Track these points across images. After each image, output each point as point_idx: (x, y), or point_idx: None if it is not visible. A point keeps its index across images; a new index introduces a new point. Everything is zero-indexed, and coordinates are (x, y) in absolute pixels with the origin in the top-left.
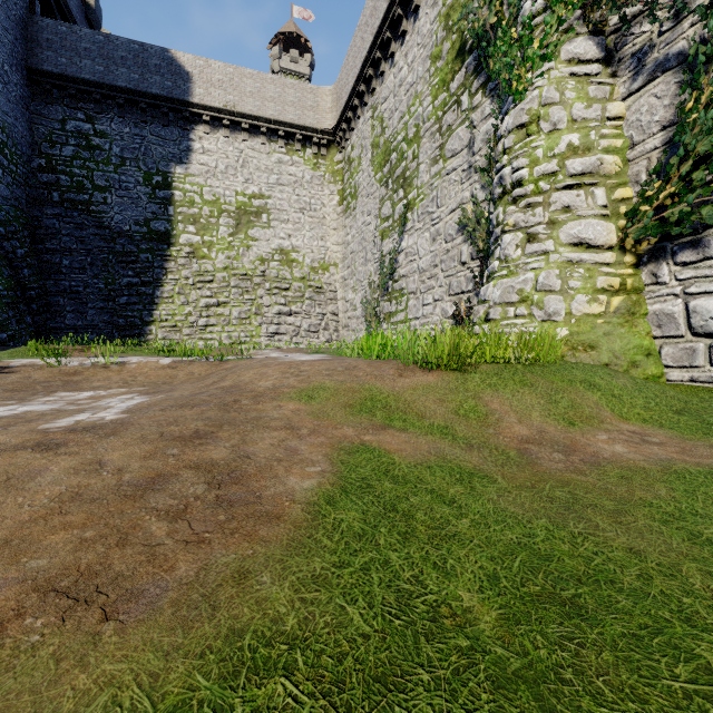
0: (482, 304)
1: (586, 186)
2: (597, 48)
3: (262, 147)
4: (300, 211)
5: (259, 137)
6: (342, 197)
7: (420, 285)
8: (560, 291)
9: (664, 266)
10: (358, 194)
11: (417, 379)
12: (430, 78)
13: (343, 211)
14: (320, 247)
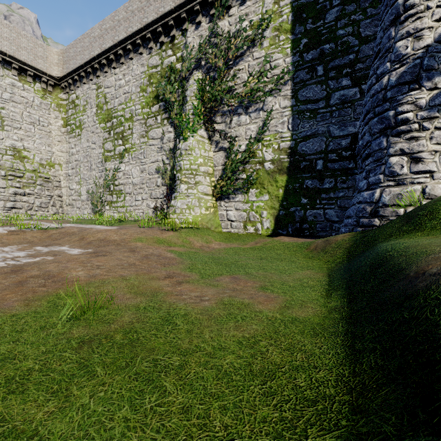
0: (173, 207)
1: (205, 175)
2: (207, 134)
3: None
4: (31, 123)
5: None
6: (66, 123)
7: (134, 191)
8: (199, 206)
9: (222, 202)
10: (83, 127)
11: (168, 234)
12: (140, 97)
13: (67, 132)
14: (47, 151)
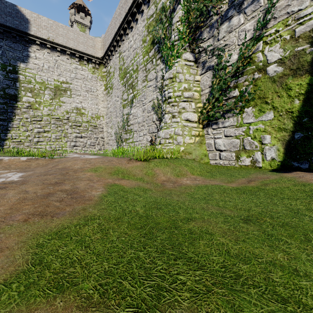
0: (159, 138)
1: (189, 101)
2: (193, 57)
3: (67, 60)
4: (86, 91)
5: (65, 55)
6: (106, 87)
7: (138, 128)
8: (182, 135)
9: (209, 129)
10: (113, 87)
11: (133, 164)
12: (142, 48)
13: (106, 93)
14: (95, 108)
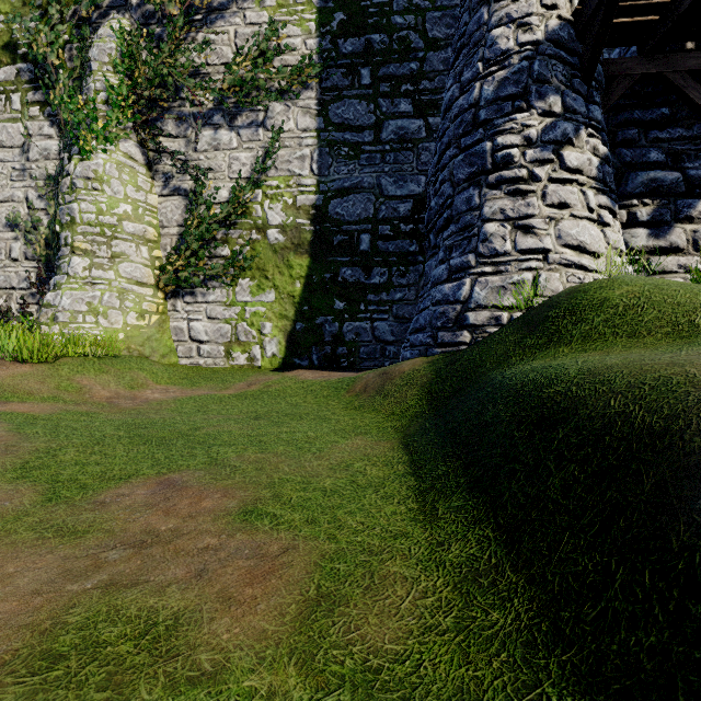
0: (50, 308)
1: (137, 242)
2: (143, 155)
3: None
4: None
5: None
6: None
7: None
8: (120, 307)
9: (179, 302)
10: None
11: (13, 370)
12: None
13: None
14: None
